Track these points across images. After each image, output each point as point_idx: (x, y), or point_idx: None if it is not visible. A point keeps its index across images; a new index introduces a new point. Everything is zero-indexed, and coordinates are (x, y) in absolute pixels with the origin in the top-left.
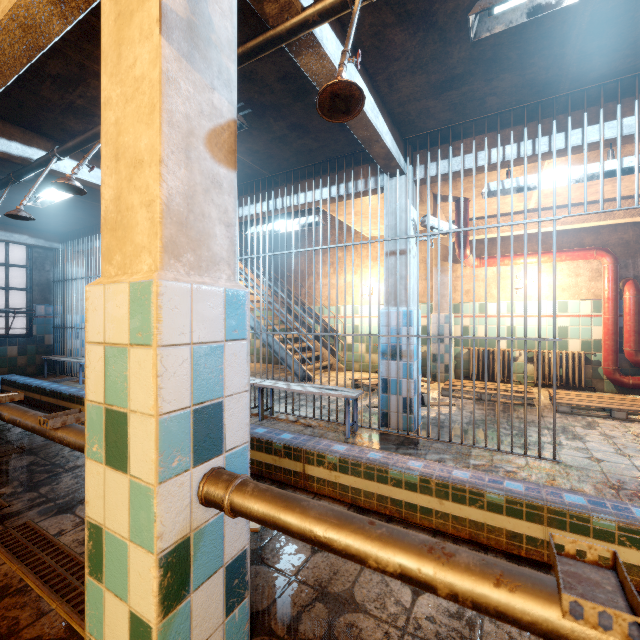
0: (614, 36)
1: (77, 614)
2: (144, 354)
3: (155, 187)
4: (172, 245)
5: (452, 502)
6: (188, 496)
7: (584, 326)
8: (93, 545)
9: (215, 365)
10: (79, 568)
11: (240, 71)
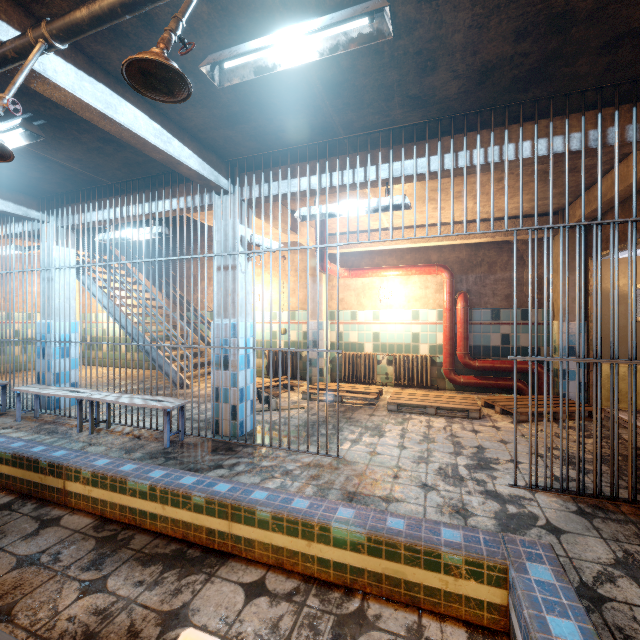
0: (351, 97)
1: None
2: None
3: None
4: None
5: (171, 507)
6: None
7: (431, 332)
8: None
9: None
10: None
11: (6, 84)
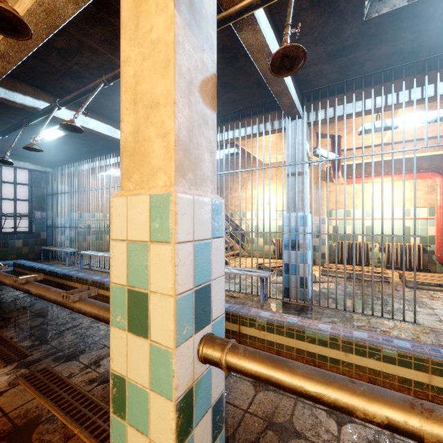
0: None
1: (94, 438)
2: (163, 249)
3: (170, 122)
4: (180, 166)
5: (355, 355)
6: (192, 356)
7: (422, 226)
8: (117, 391)
9: (206, 256)
10: (89, 402)
11: None
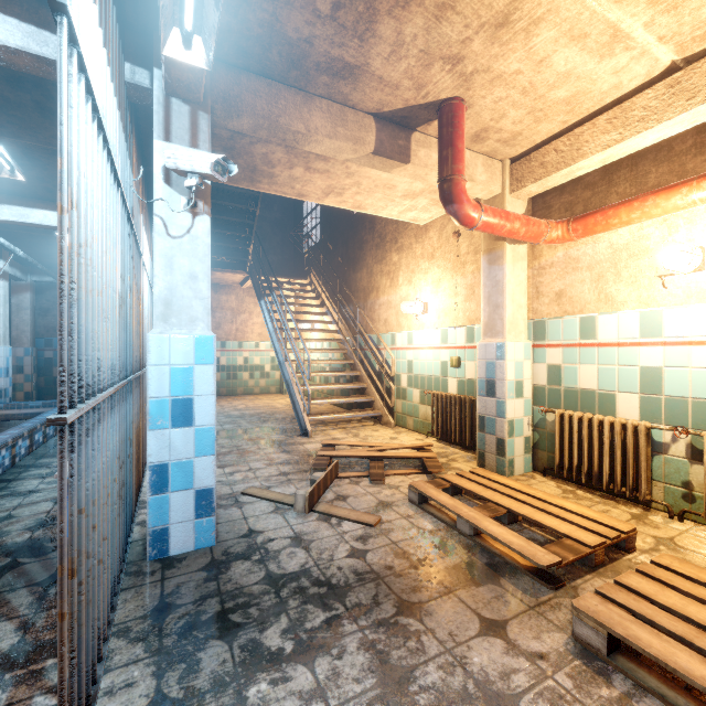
0: None
1: None
2: None
3: None
4: None
5: None
6: None
7: None
8: None
9: None
10: None
11: None
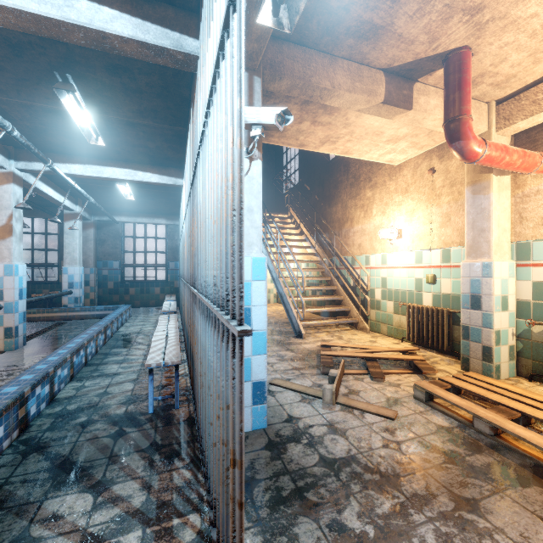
0: None
1: None
2: None
3: None
4: None
5: None
6: None
7: None
8: None
9: None
10: None
11: (3, 44)
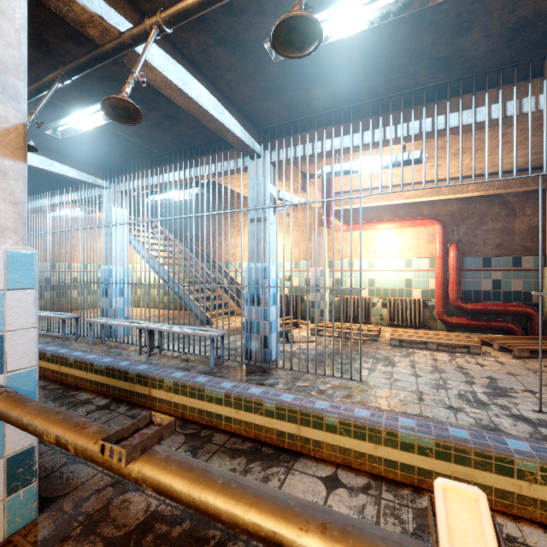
0: (383, 63)
1: None
2: None
3: None
4: None
5: (244, 411)
6: None
7: (423, 278)
8: None
9: None
10: None
11: (103, 72)
